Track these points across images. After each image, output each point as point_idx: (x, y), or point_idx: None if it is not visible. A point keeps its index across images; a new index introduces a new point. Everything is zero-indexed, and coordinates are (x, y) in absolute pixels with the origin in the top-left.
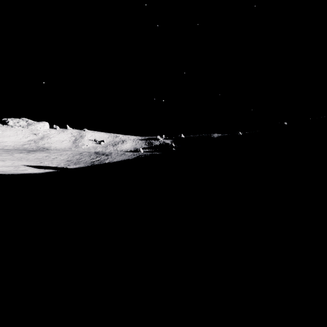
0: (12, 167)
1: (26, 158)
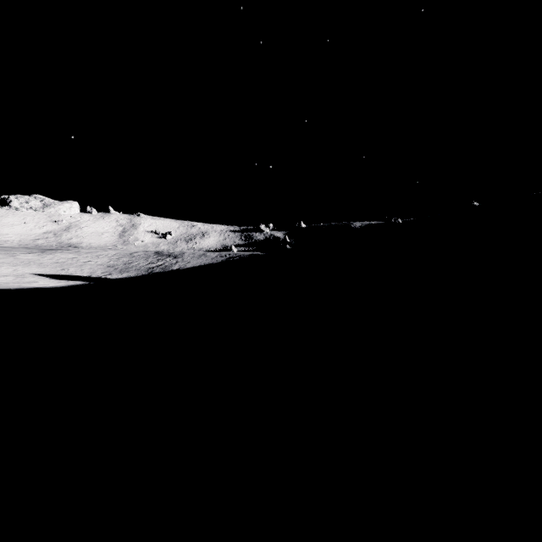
0: (12, 277)
1: (38, 262)
